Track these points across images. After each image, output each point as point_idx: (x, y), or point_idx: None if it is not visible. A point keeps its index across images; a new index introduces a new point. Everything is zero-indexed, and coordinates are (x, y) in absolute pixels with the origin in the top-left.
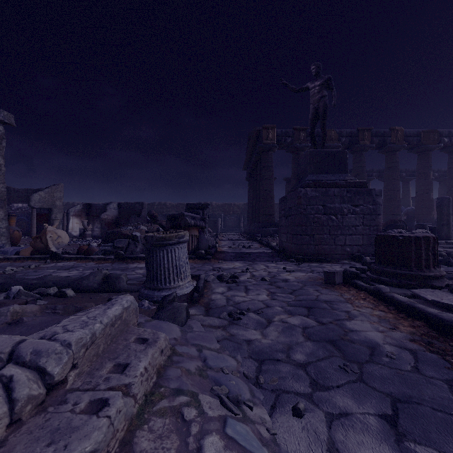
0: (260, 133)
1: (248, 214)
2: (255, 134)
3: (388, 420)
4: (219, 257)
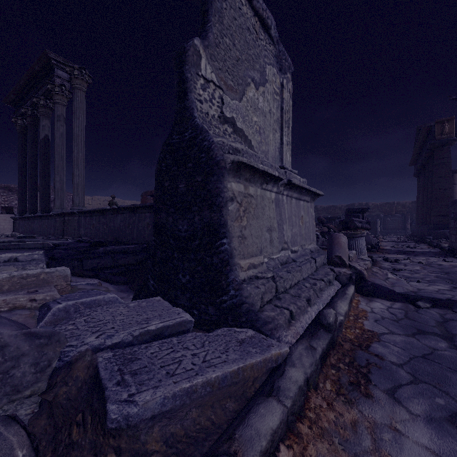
0: (432, 129)
1: (417, 214)
2: (424, 131)
3: (454, 287)
4: (383, 251)
